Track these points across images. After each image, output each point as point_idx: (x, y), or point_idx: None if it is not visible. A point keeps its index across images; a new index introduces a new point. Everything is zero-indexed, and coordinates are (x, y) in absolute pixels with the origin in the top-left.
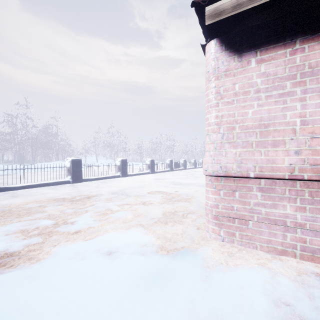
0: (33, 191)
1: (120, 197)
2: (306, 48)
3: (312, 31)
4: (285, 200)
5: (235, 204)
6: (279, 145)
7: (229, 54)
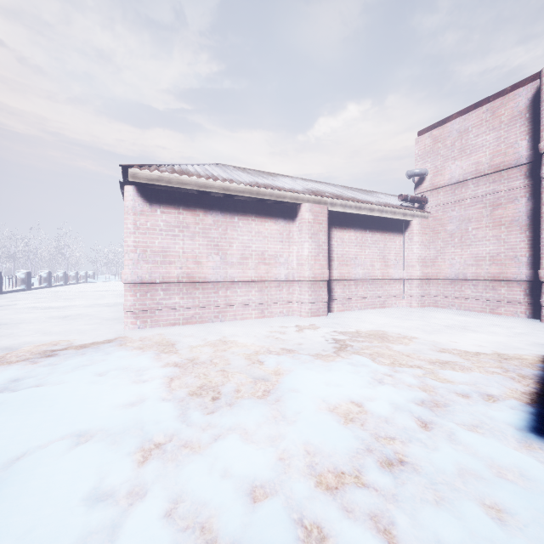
0: None
1: None
2: (185, 213)
3: (187, 205)
4: (176, 294)
5: (148, 301)
6: (173, 263)
7: (143, 200)
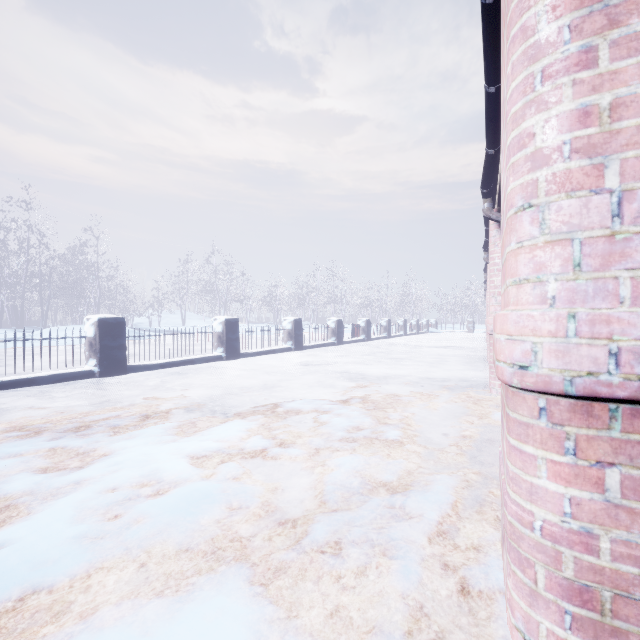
0: None
1: (204, 424)
2: None
3: None
4: None
5: None
6: None
7: None
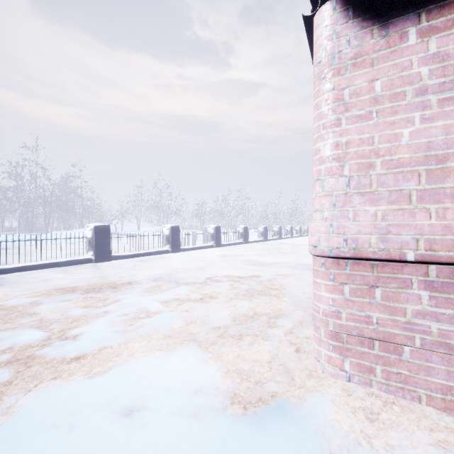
0: (31, 275)
1: (165, 287)
2: None
3: None
4: None
5: (375, 313)
6: None
7: (361, 24)
